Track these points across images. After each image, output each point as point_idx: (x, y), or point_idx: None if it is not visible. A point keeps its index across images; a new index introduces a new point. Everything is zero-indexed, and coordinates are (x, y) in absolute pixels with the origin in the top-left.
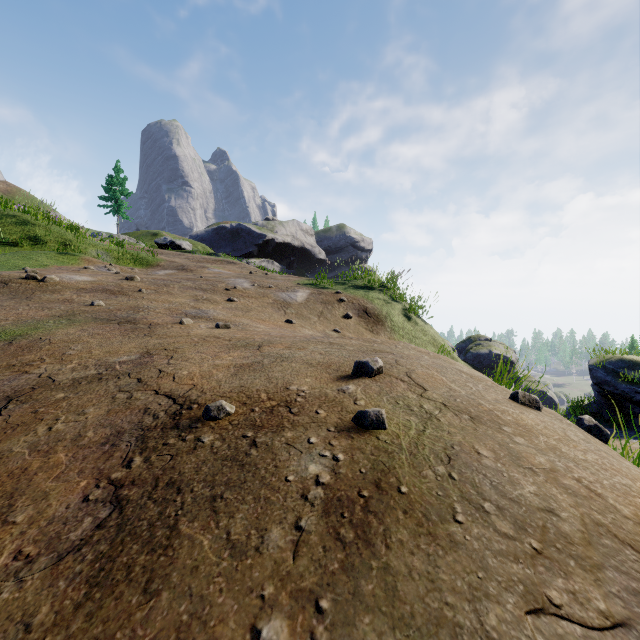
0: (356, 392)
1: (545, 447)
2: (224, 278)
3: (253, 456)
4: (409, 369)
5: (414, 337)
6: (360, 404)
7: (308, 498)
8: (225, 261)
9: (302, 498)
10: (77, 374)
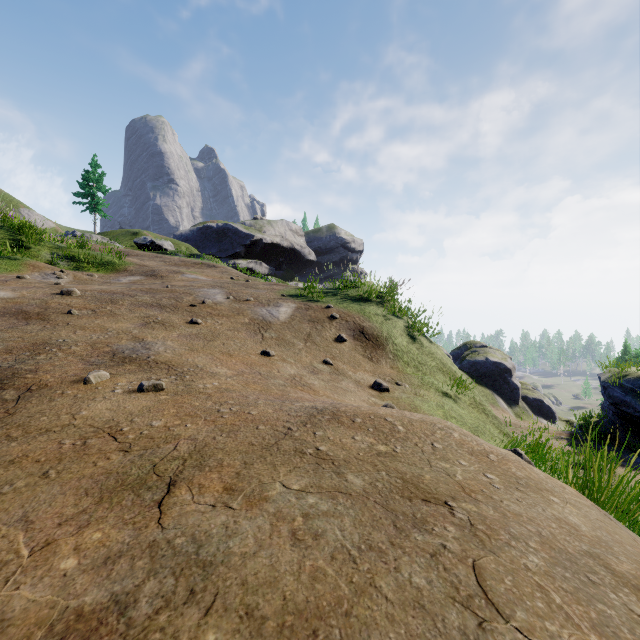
0: None
1: None
2: (195, 288)
3: None
4: None
5: (421, 363)
6: None
7: None
8: (205, 264)
9: None
10: None
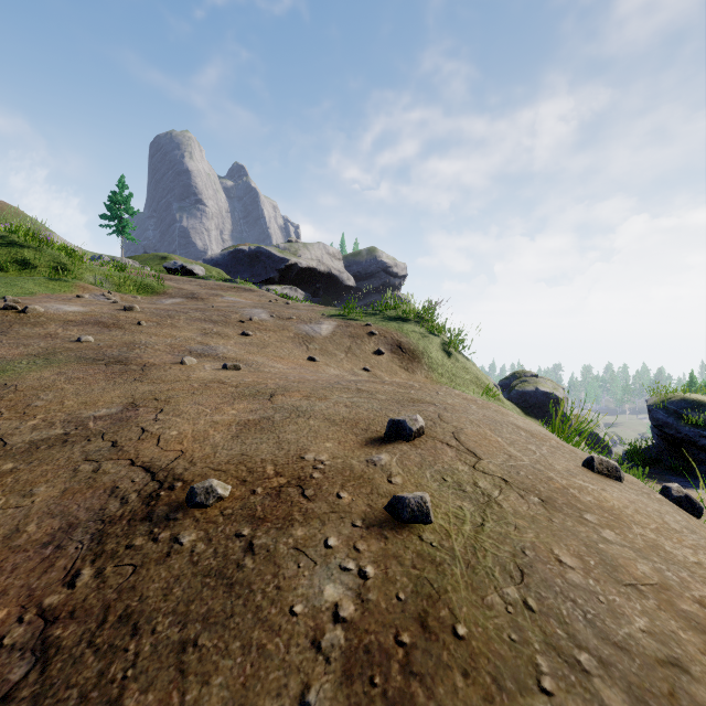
0: (390, 464)
1: (644, 545)
2: (239, 308)
3: (247, 569)
4: (456, 427)
5: (455, 376)
6: (396, 482)
7: (321, 647)
8: (242, 288)
9: (313, 647)
10: (37, 434)
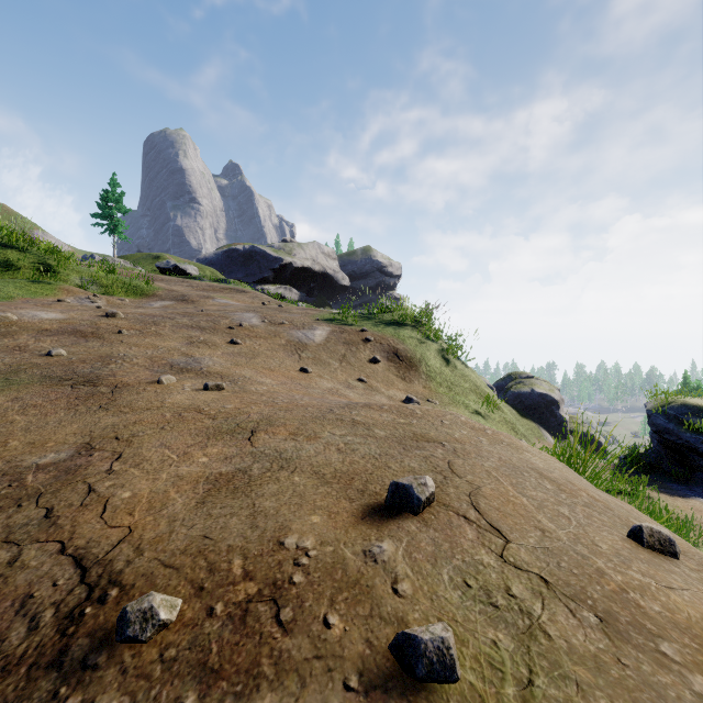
0: (395, 560)
1: None
2: (229, 312)
3: None
4: (472, 485)
5: (453, 384)
6: (403, 592)
7: None
8: (234, 289)
9: None
10: None
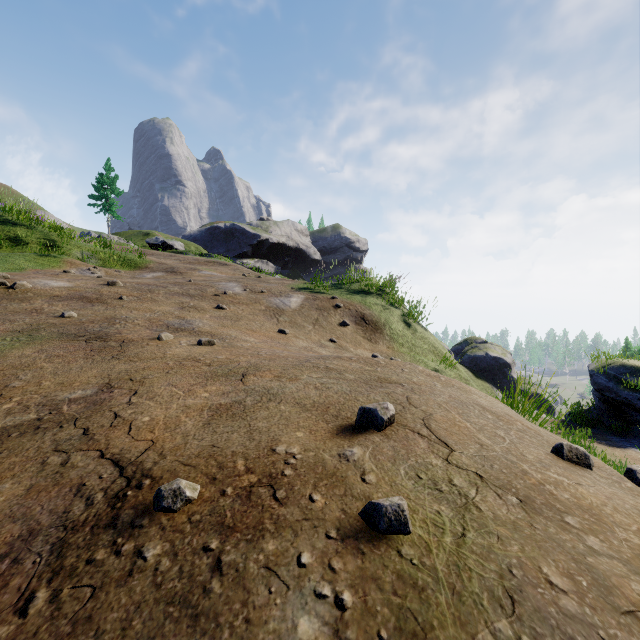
0: (363, 460)
1: (631, 554)
2: (214, 282)
3: (214, 595)
4: (425, 413)
5: (414, 345)
6: (370, 481)
7: None
8: (217, 262)
9: None
10: (10, 420)
